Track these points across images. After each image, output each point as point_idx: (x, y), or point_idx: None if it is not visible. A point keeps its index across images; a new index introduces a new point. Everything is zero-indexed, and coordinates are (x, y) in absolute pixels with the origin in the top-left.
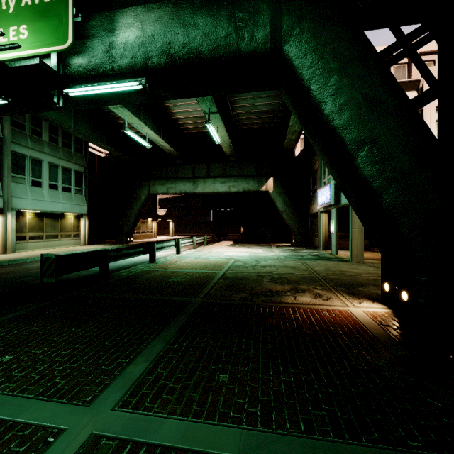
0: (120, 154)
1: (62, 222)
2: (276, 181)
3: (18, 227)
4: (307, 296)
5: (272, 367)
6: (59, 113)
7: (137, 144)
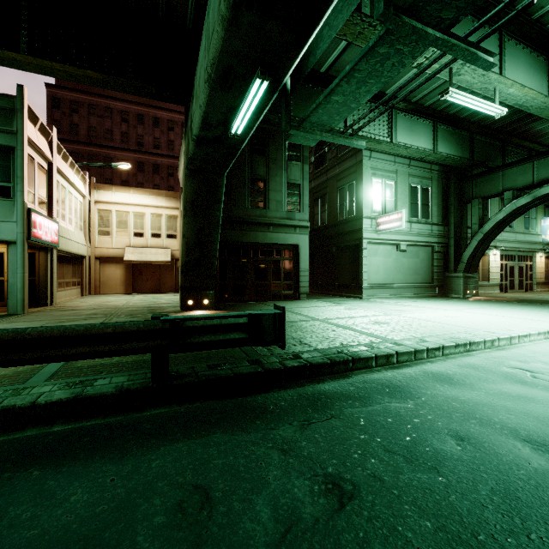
0: None
1: None
2: None
3: None
4: None
5: None
6: None
7: None
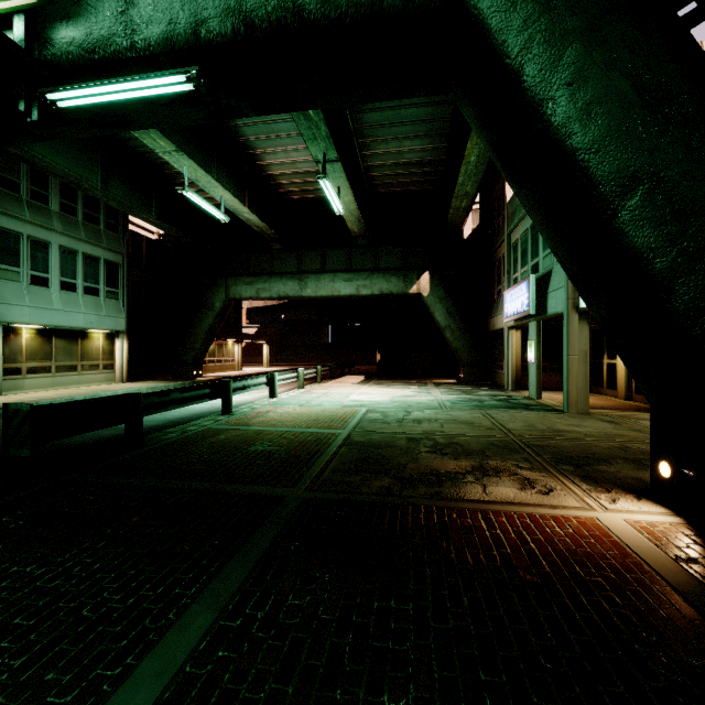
0: (181, 235)
1: (83, 344)
2: (434, 277)
3: (7, 353)
4: (507, 484)
5: (465, 700)
6: (75, 163)
7: (208, 218)
